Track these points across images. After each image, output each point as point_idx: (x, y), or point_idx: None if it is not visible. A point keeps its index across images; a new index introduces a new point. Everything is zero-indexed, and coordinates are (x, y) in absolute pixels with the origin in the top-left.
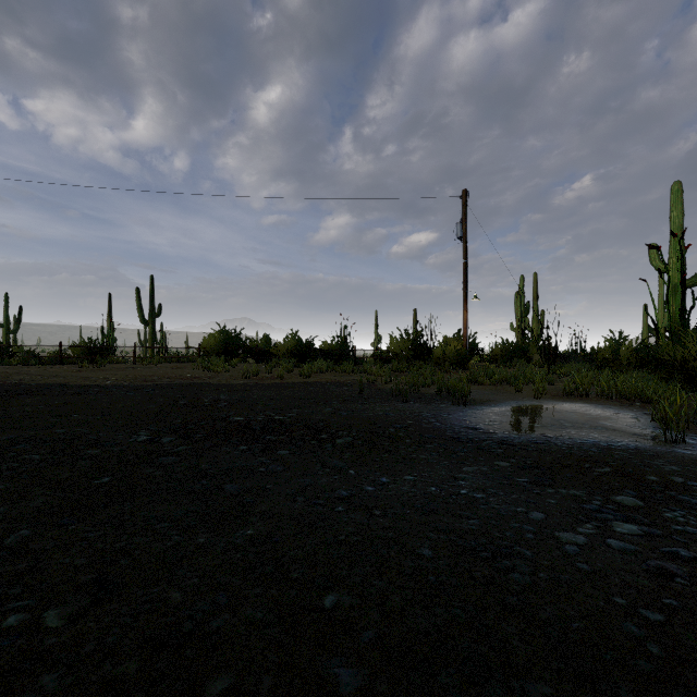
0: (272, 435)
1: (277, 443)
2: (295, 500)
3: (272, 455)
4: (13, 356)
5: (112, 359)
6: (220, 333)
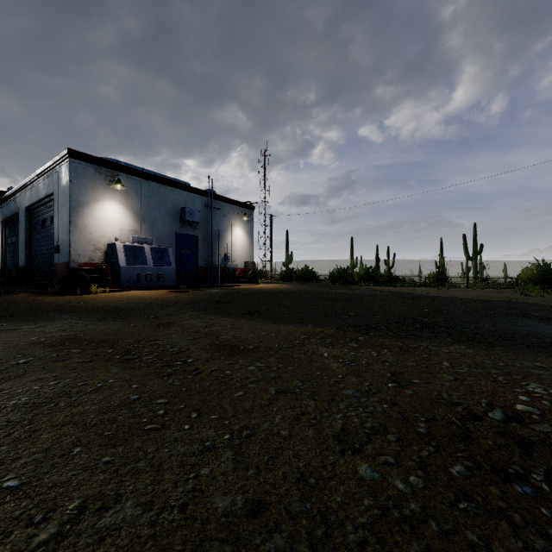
0: (551, 320)
1: (551, 322)
2: (547, 329)
3: (546, 323)
4: (404, 282)
5: (452, 285)
6: (536, 267)
